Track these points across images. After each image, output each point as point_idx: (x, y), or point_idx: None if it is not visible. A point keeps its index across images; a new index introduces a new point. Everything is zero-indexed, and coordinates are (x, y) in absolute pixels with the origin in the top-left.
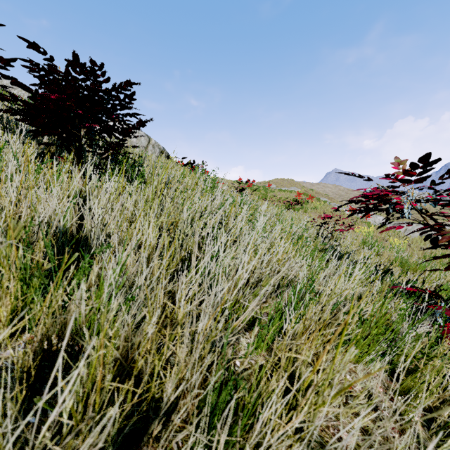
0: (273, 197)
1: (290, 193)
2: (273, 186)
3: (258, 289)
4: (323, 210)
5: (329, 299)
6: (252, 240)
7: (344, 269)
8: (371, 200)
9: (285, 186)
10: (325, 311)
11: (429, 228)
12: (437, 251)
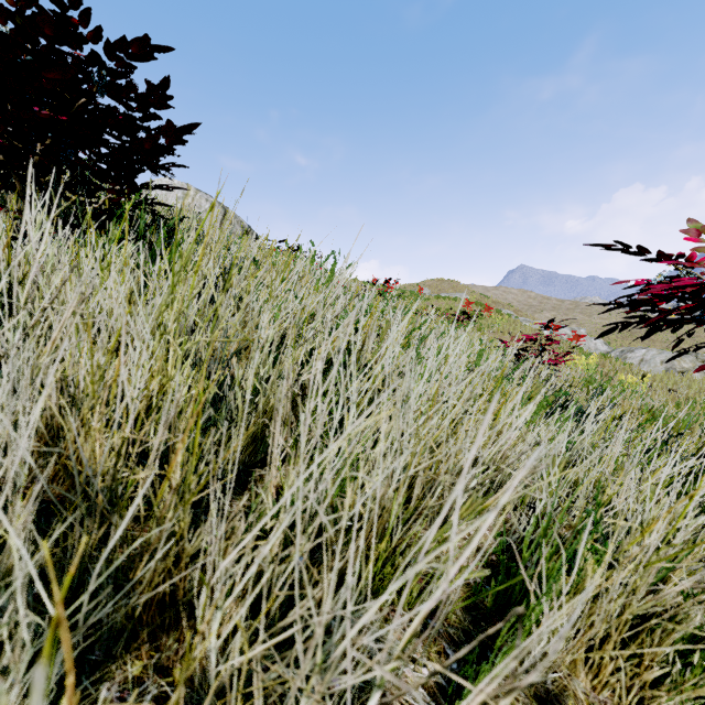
0: (426, 308)
1: (453, 301)
2: (427, 291)
3: (448, 526)
4: (508, 329)
5: (651, 563)
6: (484, 420)
7: (615, 451)
8: (671, 299)
9: (445, 291)
10: (637, 595)
11: (680, 358)
12: (697, 395)
